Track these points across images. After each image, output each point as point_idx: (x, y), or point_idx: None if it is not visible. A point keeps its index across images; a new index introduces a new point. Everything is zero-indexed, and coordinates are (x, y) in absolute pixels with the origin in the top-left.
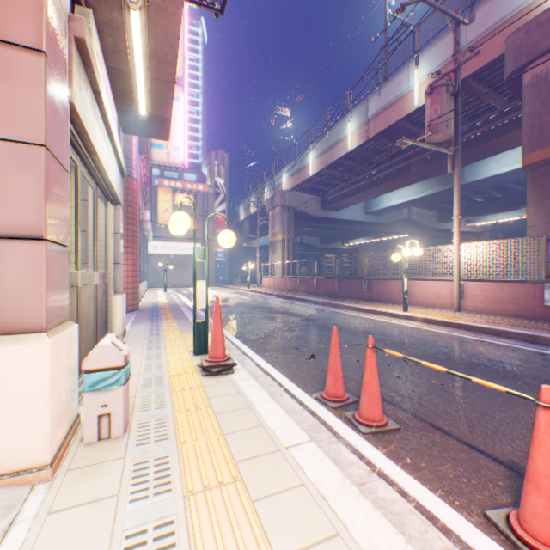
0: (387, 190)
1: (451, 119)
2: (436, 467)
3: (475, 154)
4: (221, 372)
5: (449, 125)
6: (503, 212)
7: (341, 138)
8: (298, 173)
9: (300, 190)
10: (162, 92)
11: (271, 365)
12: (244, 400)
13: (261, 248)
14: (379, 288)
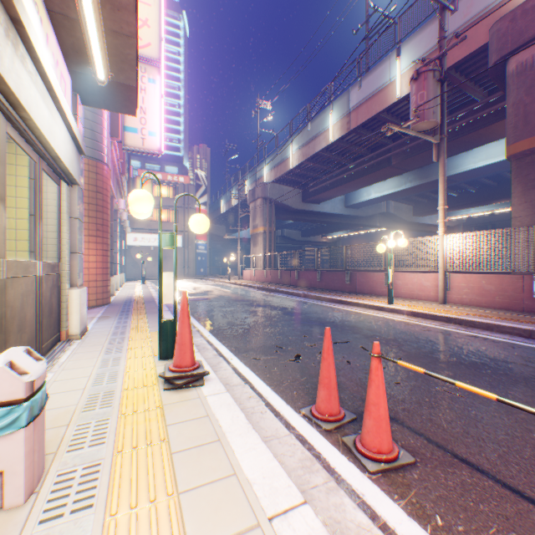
0: (367, 183)
1: (438, 106)
2: (480, 534)
3: (454, 147)
4: (188, 384)
5: (436, 111)
6: (476, 207)
7: (322, 130)
8: (279, 165)
9: (281, 182)
10: (122, 50)
11: (251, 370)
12: (213, 427)
13: (243, 241)
14: (361, 280)
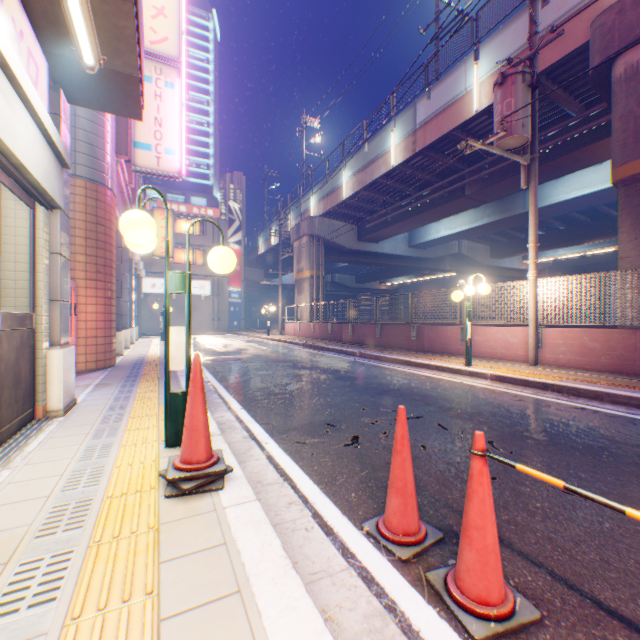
0: (436, 217)
1: (528, 118)
2: None
3: (543, 173)
4: (200, 488)
5: (526, 124)
6: (565, 247)
7: (382, 152)
8: (330, 195)
9: (332, 217)
10: (115, 20)
11: (293, 459)
12: (232, 566)
13: (285, 288)
14: (431, 335)
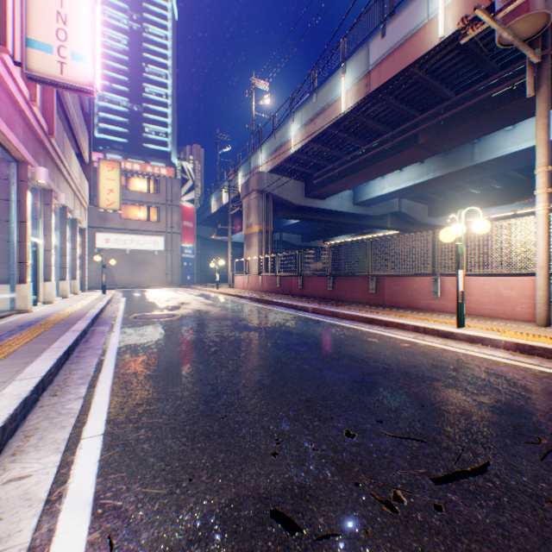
0: (384, 171)
1: None
2: None
3: (505, 116)
4: None
5: None
6: (500, 206)
7: (332, 100)
8: (278, 150)
9: (280, 173)
10: None
11: None
12: None
13: (237, 246)
14: (394, 288)
